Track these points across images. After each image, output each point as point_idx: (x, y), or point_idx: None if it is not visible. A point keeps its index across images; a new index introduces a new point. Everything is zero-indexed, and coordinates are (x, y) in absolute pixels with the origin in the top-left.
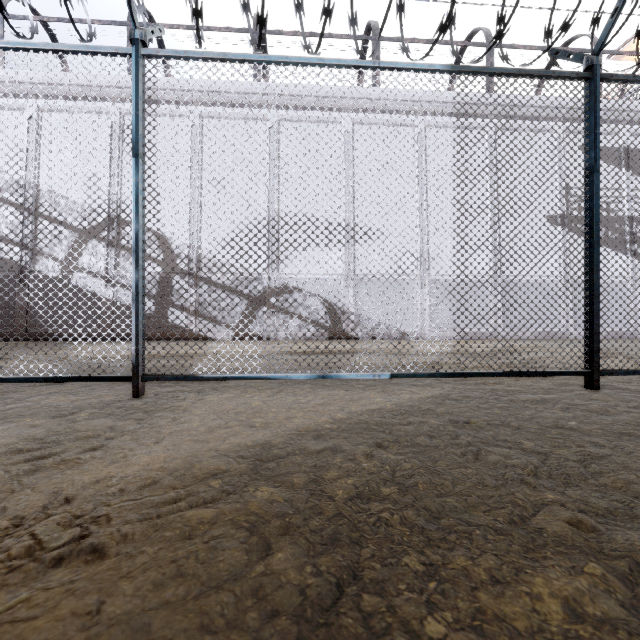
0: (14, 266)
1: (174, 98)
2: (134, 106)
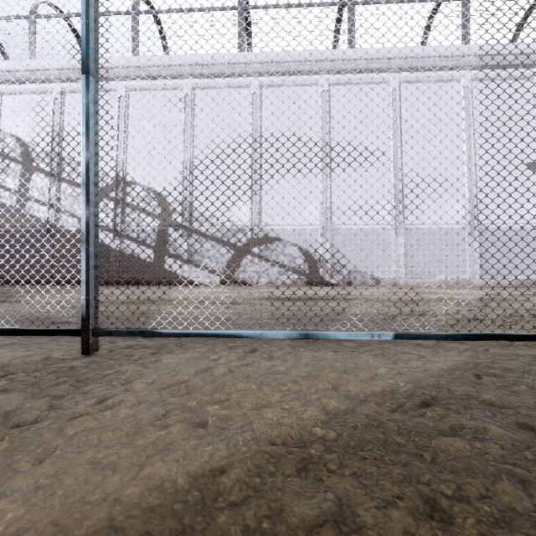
0: (43, 222)
1: (170, 73)
2: (83, 14)
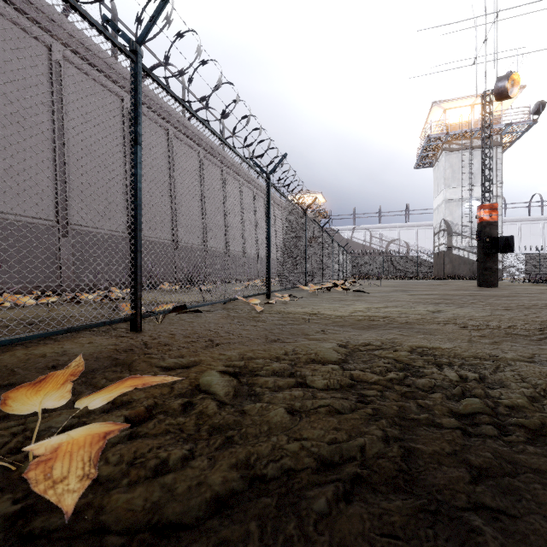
0: None
1: None
2: None
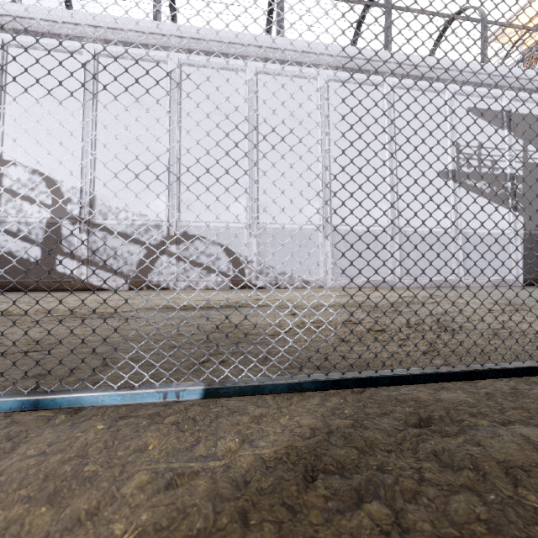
0: None
1: (65, 32)
2: None
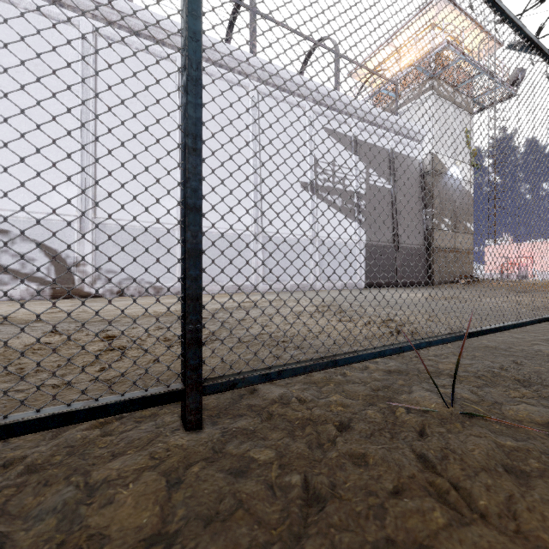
0: None
1: None
2: None
